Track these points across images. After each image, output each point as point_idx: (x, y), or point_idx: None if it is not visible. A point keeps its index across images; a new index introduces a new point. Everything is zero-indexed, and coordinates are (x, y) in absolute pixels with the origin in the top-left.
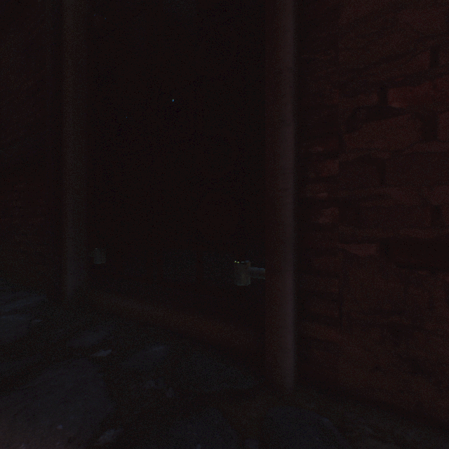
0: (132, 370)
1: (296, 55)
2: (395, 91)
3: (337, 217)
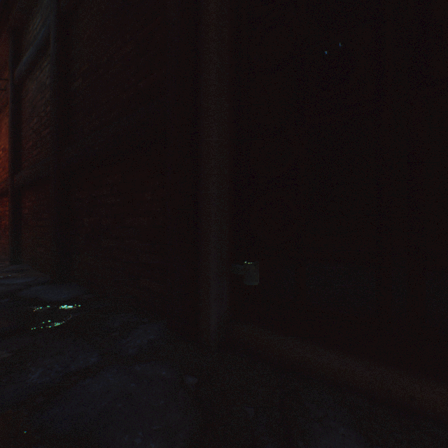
0: None
1: None
2: None
3: None
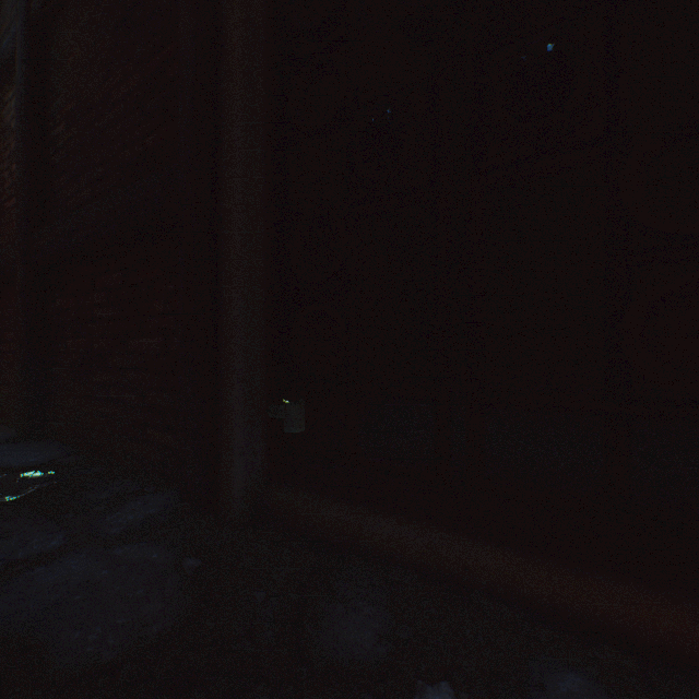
0: None
1: None
2: None
3: None
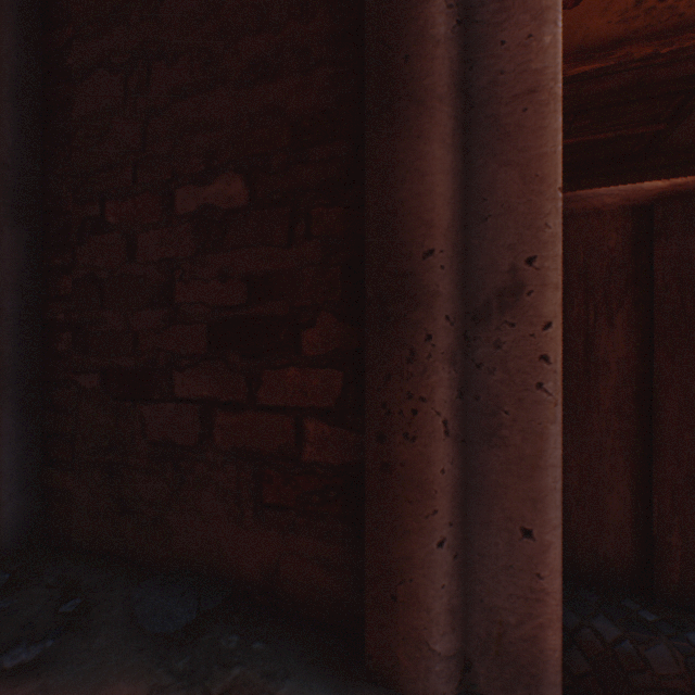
0: None
1: (38, 145)
2: (112, 204)
3: (73, 344)
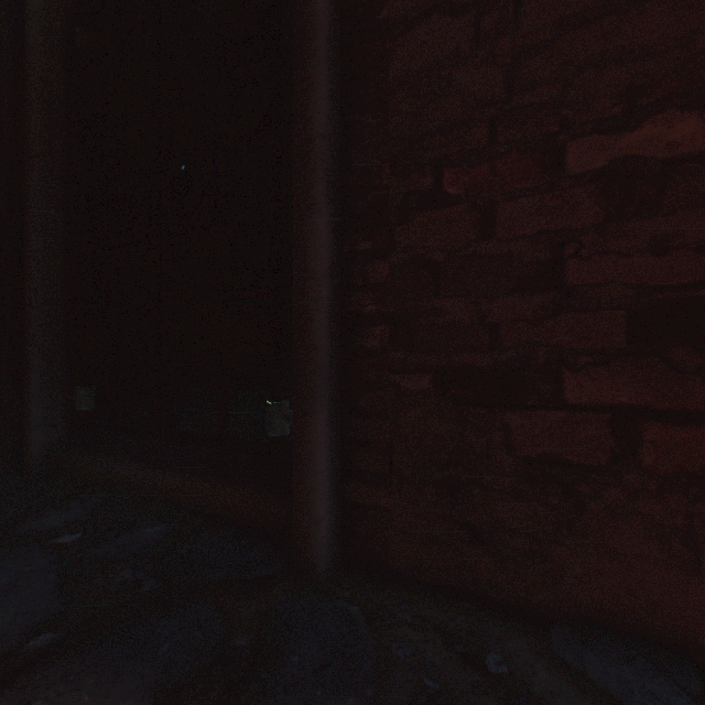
0: (105, 558)
1: (338, 116)
2: (451, 172)
3: (388, 339)
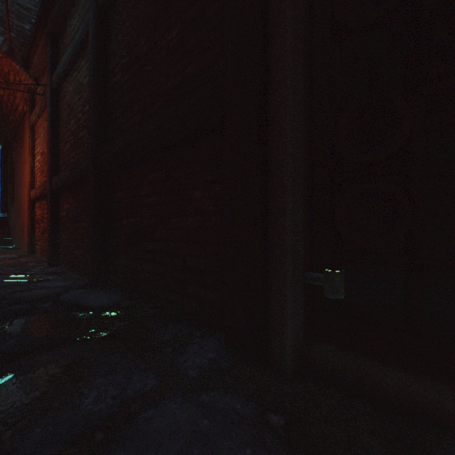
0: None
1: None
2: None
3: None
